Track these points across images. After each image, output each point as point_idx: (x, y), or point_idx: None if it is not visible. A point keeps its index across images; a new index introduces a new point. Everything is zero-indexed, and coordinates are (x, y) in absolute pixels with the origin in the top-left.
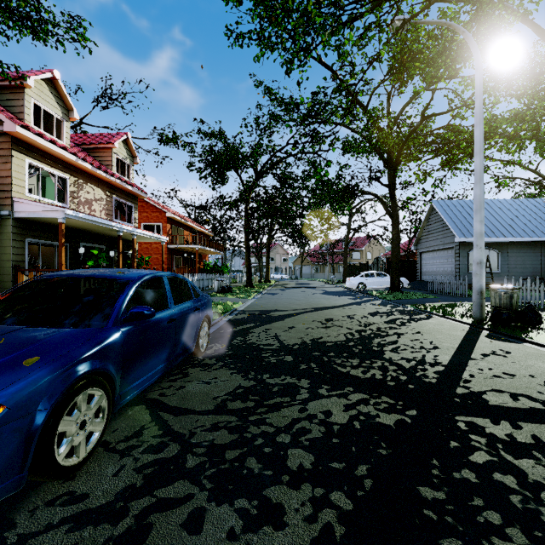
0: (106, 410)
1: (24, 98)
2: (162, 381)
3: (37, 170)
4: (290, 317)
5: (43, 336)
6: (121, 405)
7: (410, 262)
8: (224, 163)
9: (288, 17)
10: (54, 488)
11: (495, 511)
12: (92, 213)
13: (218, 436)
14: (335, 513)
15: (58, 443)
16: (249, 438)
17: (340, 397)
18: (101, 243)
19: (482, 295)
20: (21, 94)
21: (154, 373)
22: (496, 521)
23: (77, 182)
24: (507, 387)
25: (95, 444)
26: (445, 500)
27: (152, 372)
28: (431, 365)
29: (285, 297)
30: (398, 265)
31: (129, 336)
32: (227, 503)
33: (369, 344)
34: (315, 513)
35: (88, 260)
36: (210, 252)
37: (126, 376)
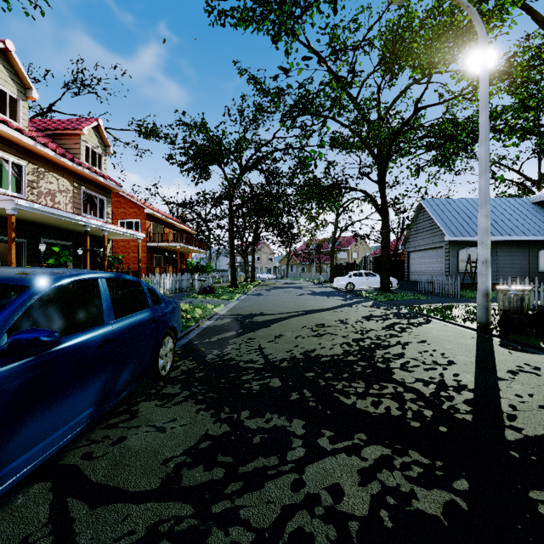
0: None
1: None
2: (96, 426)
3: None
4: (277, 322)
5: None
6: None
7: (397, 262)
8: (205, 154)
9: None
10: None
11: None
12: (56, 206)
13: None
14: None
15: None
16: None
17: (350, 453)
18: (67, 239)
19: (488, 298)
20: None
21: (69, 428)
22: None
23: (37, 170)
24: None
25: None
26: None
27: (64, 428)
28: (456, 390)
29: (271, 298)
30: (389, 264)
31: (5, 383)
32: None
33: (371, 359)
34: None
35: (49, 258)
36: (193, 251)
37: None
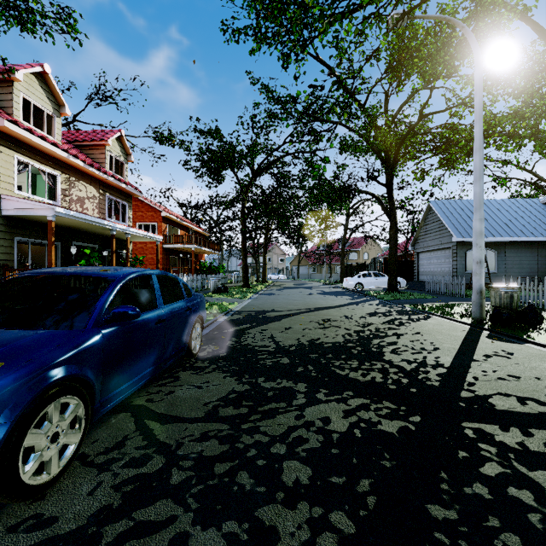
0: (84, 419)
1: (12, 92)
2: (150, 385)
3: (26, 167)
4: (287, 317)
5: (12, 339)
6: (102, 414)
7: (407, 262)
8: (220, 161)
9: (285, 12)
10: (19, 510)
11: (513, 533)
12: (84, 211)
13: (207, 447)
14: (335, 538)
15: (24, 459)
16: (241, 448)
17: (339, 402)
18: (94, 242)
19: (482, 295)
20: (10, 88)
21: (140, 377)
22: (516, 545)
23: (69, 180)
24: (514, 390)
25: (70, 458)
26: (458, 520)
27: (137, 377)
28: (433, 367)
29: (282, 297)
30: (396, 265)
31: (111, 339)
32: (214, 527)
33: (368, 345)
34: (313, 538)
35: (80, 259)
36: (207, 252)
37: (108, 382)
